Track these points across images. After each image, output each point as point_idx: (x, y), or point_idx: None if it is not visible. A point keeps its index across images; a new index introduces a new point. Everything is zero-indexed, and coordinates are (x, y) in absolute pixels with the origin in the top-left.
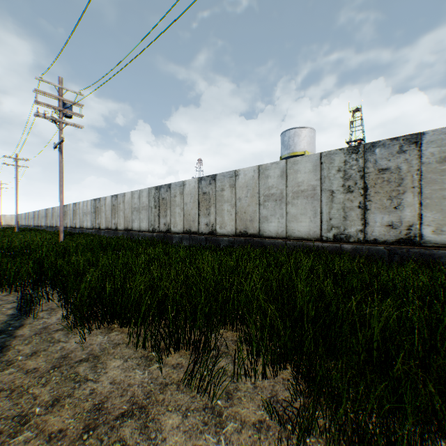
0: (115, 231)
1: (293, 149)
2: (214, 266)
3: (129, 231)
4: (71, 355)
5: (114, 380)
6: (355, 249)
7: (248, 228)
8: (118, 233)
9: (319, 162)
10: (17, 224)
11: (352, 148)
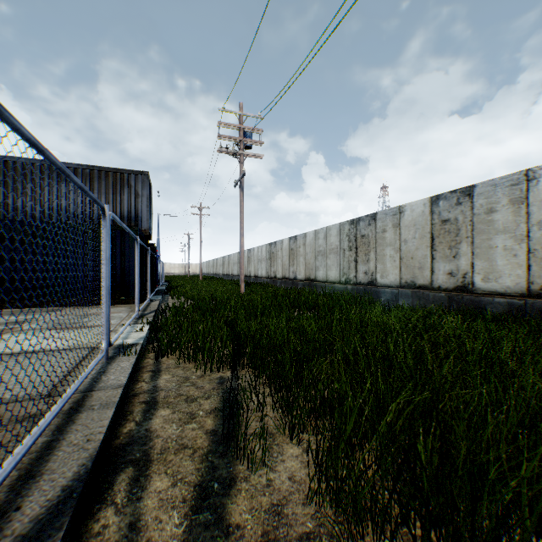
0: (293, 280)
1: None
2: None
3: (312, 282)
4: None
5: None
6: None
7: None
8: (297, 283)
9: None
10: (201, 272)
11: None
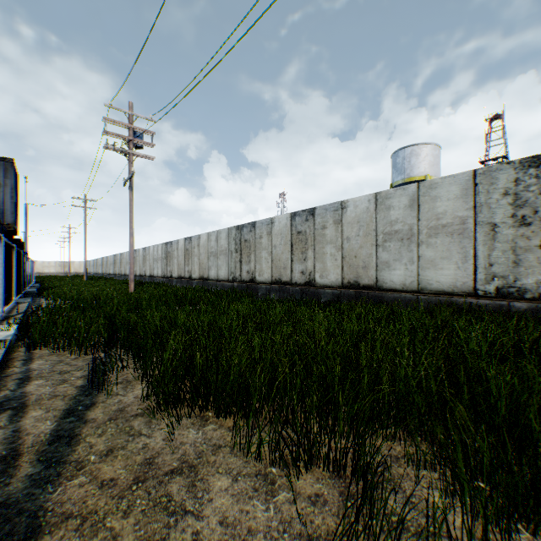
0: (188, 280)
1: (409, 173)
2: (329, 330)
3: (205, 280)
4: (157, 459)
5: (225, 518)
6: (533, 309)
7: (360, 278)
8: (192, 282)
9: (471, 184)
10: (86, 271)
11: (528, 160)
